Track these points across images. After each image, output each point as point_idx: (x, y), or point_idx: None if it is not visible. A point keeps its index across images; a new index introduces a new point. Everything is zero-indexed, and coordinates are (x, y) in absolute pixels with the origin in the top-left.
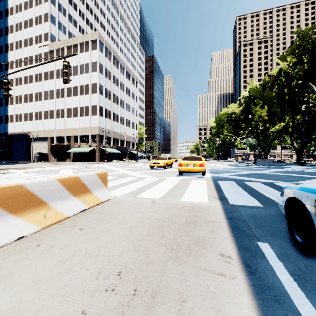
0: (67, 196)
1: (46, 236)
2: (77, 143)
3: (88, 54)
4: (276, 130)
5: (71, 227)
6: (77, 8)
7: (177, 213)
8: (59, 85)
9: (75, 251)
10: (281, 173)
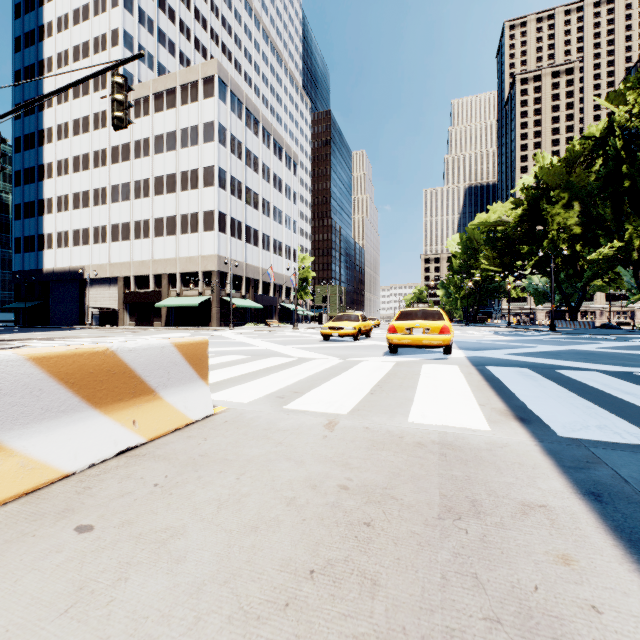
0: (71, 410)
1: None
2: (175, 288)
3: (196, 106)
4: (601, 256)
5: (55, 520)
6: (176, 17)
7: (407, 467)
8: (141, 171)
9: None
10: (631, 349)
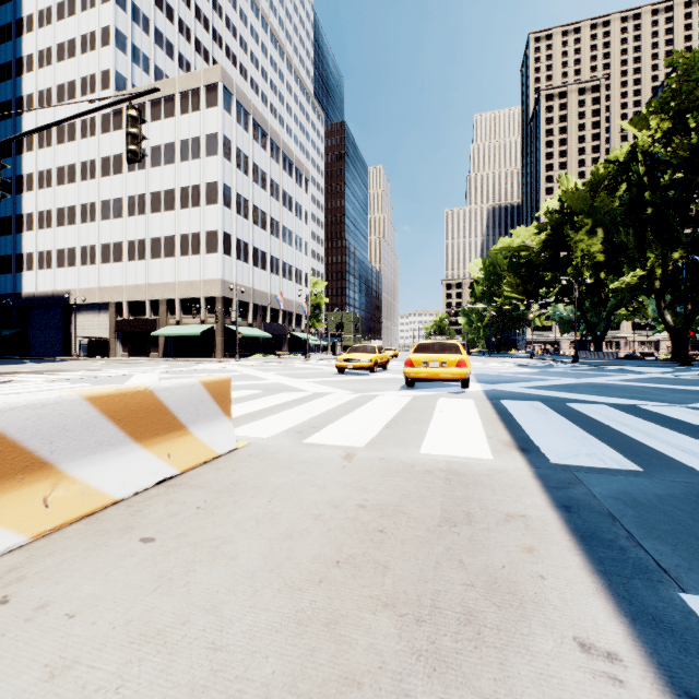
0: (118, 444)
1: (38, 564)
2: (175, 316)
3: (198, 116)
4: (624, 285)
5: (120, 535)
6: (175, 16)
7: (416, 489)
8: (135, 186)
9: (111, 624)
10: (646, 382)
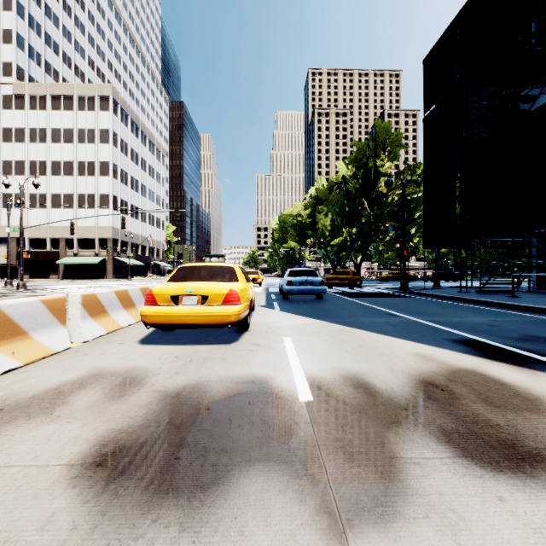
0: None
1: None
2: (72, 250)
3: (93, 114)
4: (336, 243)
5: None
6: (60, 23)
7: None
8: (37, 154)
9: None
10: None
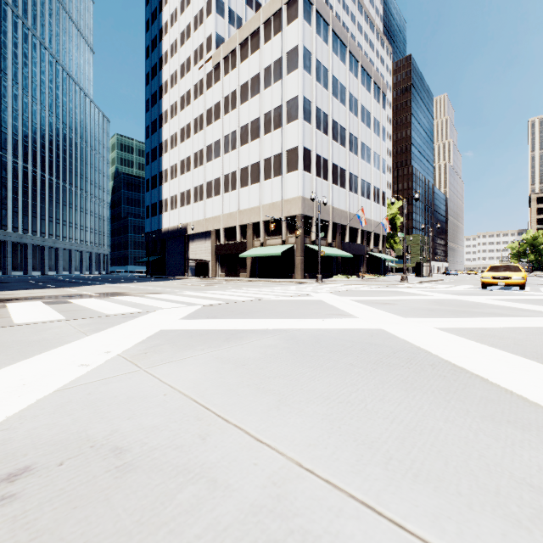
0: None
1: None
2: (259, 238)
3: (279, 37)
4: None
5: None
6: None
7: None
8: (229, 126)
9: None
10: None
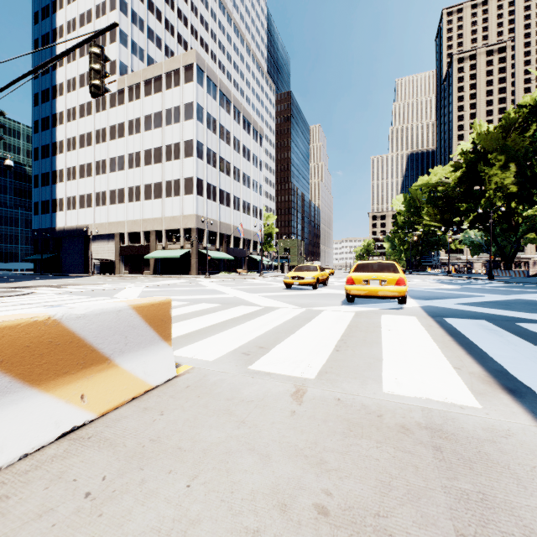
0: None
1: None
2: (161, 243)
3: (178, 90)
4: None
5: None
6: (163, 17)
7: (398, 470)
8: (133, 146)
9: None
10: None
